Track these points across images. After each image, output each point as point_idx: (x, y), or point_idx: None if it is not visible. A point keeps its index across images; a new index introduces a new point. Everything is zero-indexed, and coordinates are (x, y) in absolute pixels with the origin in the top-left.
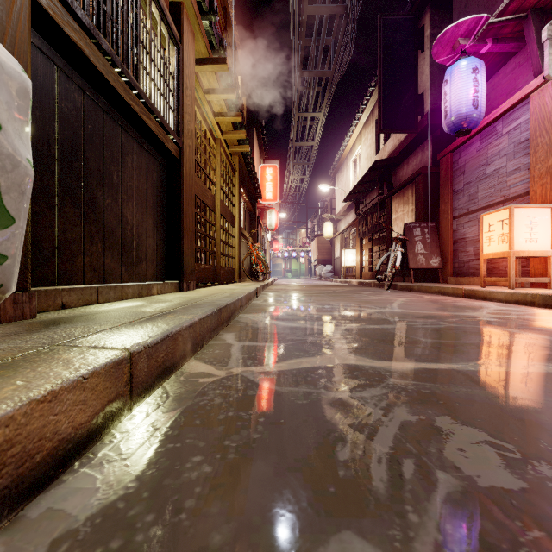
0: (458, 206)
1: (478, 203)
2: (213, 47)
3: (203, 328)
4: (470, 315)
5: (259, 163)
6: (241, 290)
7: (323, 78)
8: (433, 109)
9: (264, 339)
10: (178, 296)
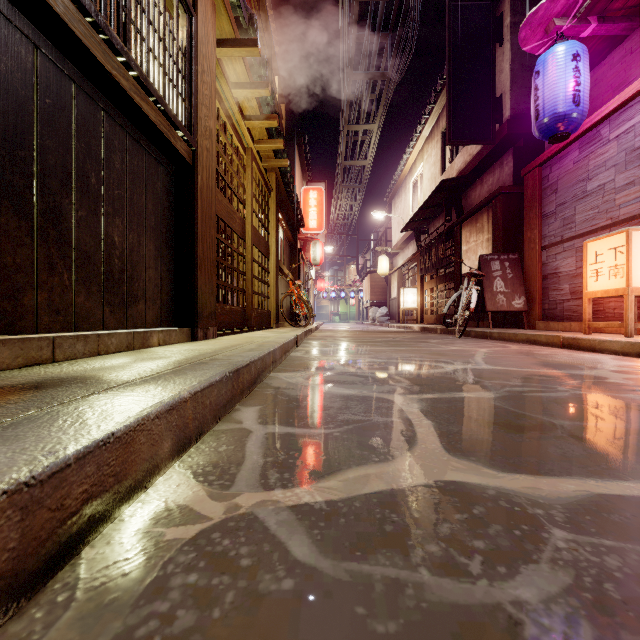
0: (548, 233)
1: (575, 228)
2: (240, 25)
3: (203, 406)
4: (591, 374)
5: (301, 186)
6: (275, 338)
7: (378, 83)
8: (514, 114)
9: (303, 420)
10: (185, 348)
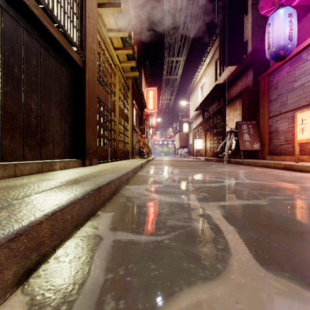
0: (272, 110)
1: (287, 107)
2: None
3: (63, 221)
4: None
5: (145, 88)
6: (129, 165)
7: (183, 37)
8: (253, 50)
9: (142, 225)
10: (75, 171)
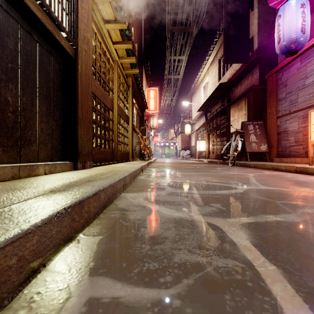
0: (281, 109)
1: (298, 105)
2: None
3: None
4: None
5: (146, 88)
6: (128, 168)
7: (186, 35)
8: (260, 47)
9: (137, 263)
10: (60, 176)
